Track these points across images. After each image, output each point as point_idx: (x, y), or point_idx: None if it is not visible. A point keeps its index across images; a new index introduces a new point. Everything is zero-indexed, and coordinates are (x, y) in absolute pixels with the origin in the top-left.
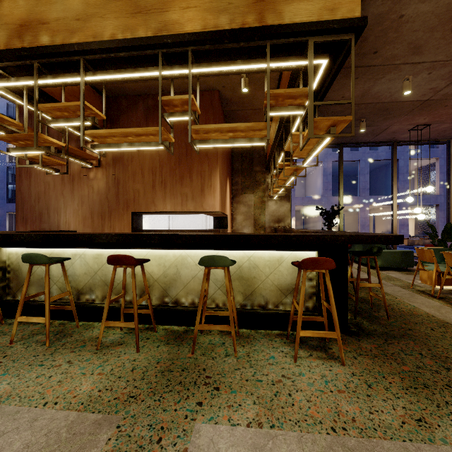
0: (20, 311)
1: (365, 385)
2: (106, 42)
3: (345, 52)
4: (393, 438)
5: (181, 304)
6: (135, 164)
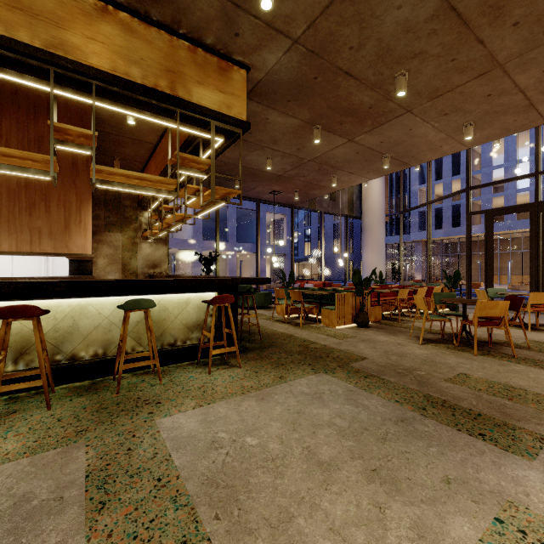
0: None
1: (254, 372)
2: None
3: (235, 138)
4: (270, 386)
5: (80, 359)
6: None
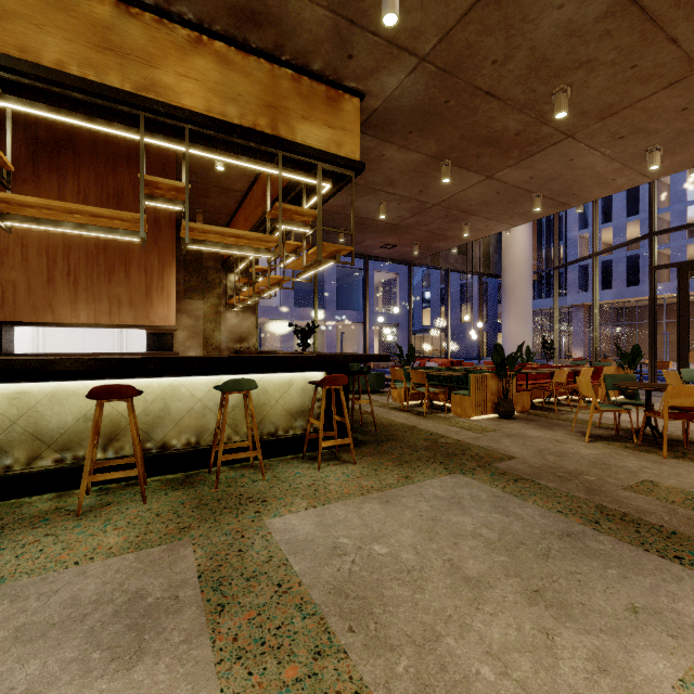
0: None
1: (373, 470)
2: (51, 70)
3: (345, 182)
4: (395, 487)
5: (172, 448)
6: (5, 234)
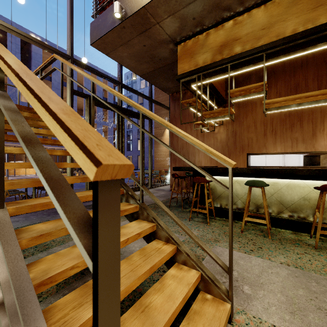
0: (245, 214)
1: None
2: (290, 36)
3: None
4: None
5: None
6: (248, 120)
